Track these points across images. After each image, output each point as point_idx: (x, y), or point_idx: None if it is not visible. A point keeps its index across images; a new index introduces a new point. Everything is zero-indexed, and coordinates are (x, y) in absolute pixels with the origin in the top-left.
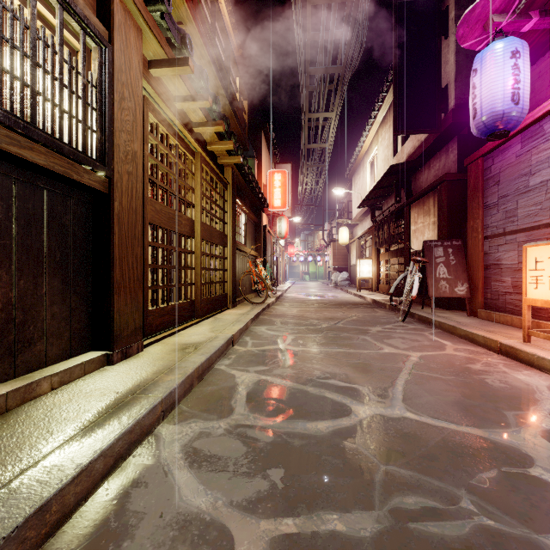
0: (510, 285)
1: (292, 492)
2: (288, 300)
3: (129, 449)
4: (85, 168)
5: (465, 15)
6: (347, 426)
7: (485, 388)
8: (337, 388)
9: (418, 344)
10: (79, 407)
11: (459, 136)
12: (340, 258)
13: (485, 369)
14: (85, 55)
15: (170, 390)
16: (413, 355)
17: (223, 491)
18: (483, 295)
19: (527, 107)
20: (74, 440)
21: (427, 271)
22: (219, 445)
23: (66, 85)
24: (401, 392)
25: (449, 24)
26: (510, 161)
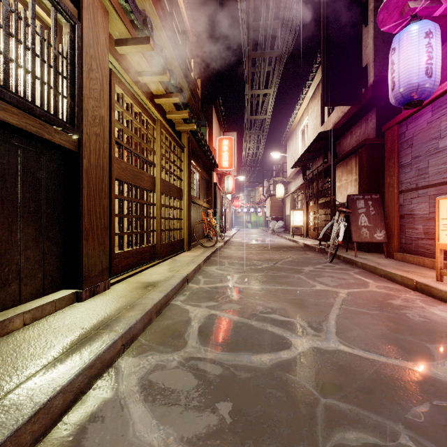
0: (422, 232)
1: (240, 427)
2: (234, 244)
3: (89, 382)
4: (56, 129)
5: (385, 2)
6: (288, 359)
7: (407, 322)
8: (277, 322)
9: (344, 282)
10: (46, 343)
11: (377, 107)
12: (277, 209)
13: (405, 305)
14: (56, 29)
15: (130, 326)
16: (342, 292)
17: (175, 427)
18: (398, 240)
19: (438, 80)
20: (36, 376)
21: (351, 220)
22: (172, 378)
23: (38, 54)
24: (334, 326)
25: (369, 14)
26: (421, 127)
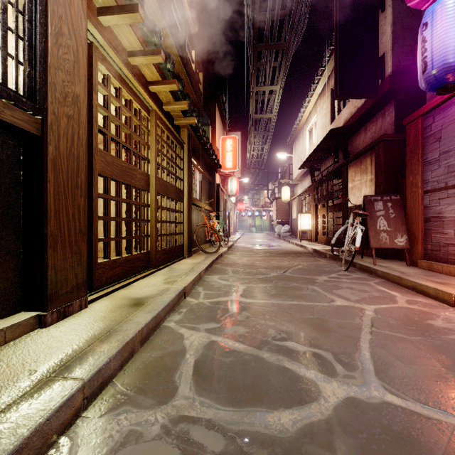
0: (453, 237)
1: None
2: (238, 249)
3: None
4: (6, 103)
5: None
6: (319, 420)
7: None
8: (296, 353)
9: (367, 295)
10: None
11: (395, 100)
12: (283, 213)
13: (450, 327)
14: None
15: (98, 367)
16: (367, 308)
17: None
18: (423, 246)
19: None
20: None
21: (368, 224)
22: None
23: None
24: (370, 360)
25: None
26: (452, 118)
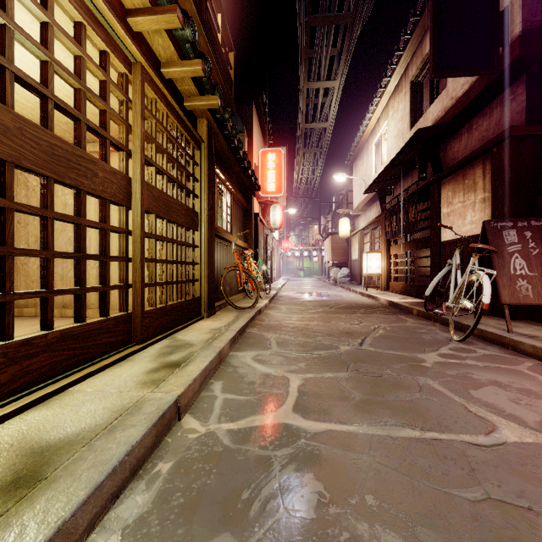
0: None
1: None
2: (284, 301)
3: None
4: None
5: None
6: None
7: None
8: None
9: None
10: None
11: (528, 74)
12: (340, 252)
13: None
14: None
15: None
16: None
17: None
18: None
19: None
20: None
21: (495, 266)
22: None
23: None
24: None
25: None
26: None
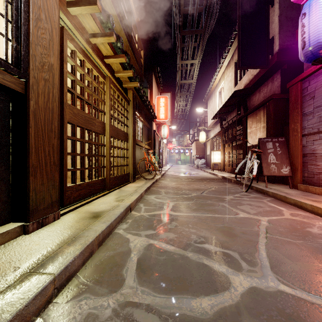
0: None
1: None
2: (169, 176)
3: None
4: None
5: None
6: (230, 305)
7: None
8: (212, 253)
9: (262, 209)
10: None
11: (281, 69)
12: (200, 150)
13: None
14: None
15: (66, 265)
16: (263, 219)
17: None
18: (301, 174)
19: None
20: None
21: (262, 158)
22: None
23: None
24: (266, 258)
25: None
26: None
